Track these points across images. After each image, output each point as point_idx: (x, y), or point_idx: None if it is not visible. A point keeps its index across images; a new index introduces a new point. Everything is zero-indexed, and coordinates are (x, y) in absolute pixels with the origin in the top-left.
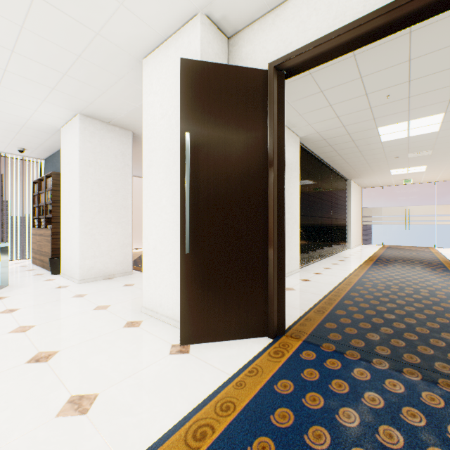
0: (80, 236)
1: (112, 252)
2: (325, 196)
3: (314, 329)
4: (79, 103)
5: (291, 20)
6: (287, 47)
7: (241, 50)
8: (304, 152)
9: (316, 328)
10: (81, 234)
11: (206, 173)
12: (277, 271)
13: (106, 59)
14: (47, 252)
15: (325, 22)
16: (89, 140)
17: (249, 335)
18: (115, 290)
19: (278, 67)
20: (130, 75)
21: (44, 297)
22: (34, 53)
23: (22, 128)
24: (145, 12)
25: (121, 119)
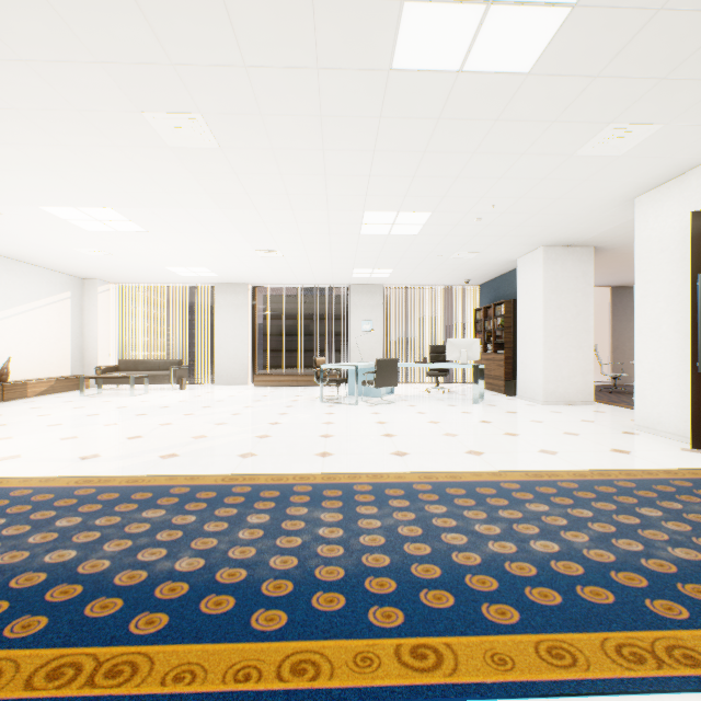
0: (543, 361)
1: (572, 378)
2: None
3: None
4: (548, 239)
5: None
6: None
7: None
8: None
9: None
10: (544, 359)
11: None
12: None
13: (594, 209)
14: (497, 375)
15: None
16: (551, 268)
17: None
18: (587, 413)
19: None
20: (614, 210)
21: (525, 409)
22: (533, 222)
23: (481, 266)
24: (649, 177)
25: (586, 240)
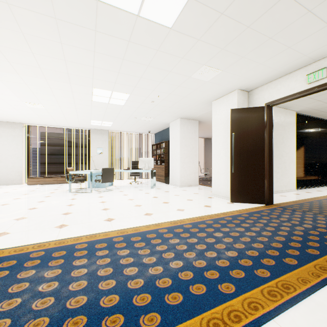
0: (180, 168)
1: (191, 175)
2: (326, 143)
3: (287, 205)
4: (182, 115)
5: (273, 88)
6: (272, 98)
7: (253, 97)
8: (301, 117)
9: (288, 205)
10: (180, 167)
11: (239, 146)
12: (268, 180)
13: (198, 104)
14: (162, 174)
15: (286, 91)
16: (183, 128)
17: (256, 203)
18: (196, 190)
19: (268, 105)
20: (205, 106)
21: (172, 189)
22: (176, 106)
23: (155, 124)
24: (217, 93)
25: (196, 117)
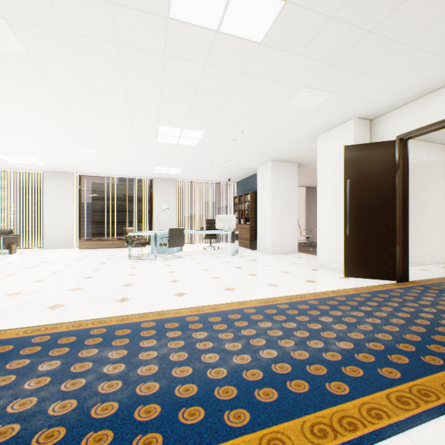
0: (271, 228)
1: (286, 239)
2: None
3: (431, 283)
4: (274, 156)
5: (410, 114)
6: (407, 128)
7: (378, 127)
8: None
9: (433, 283)
10: (272, 227)
11: (357, 197)
12: (401, 247)
13: (298, 140)
14: (246, 237)
15: (430, 117)
16: (275, 174)
17: (382, 278)
18: (294, 258)
19: (402, 138)
20: (307, 142)
21: (261, 258)
22: (266, 145)
23: (237, 170)
24: (324, 124)
25: (293, 158)
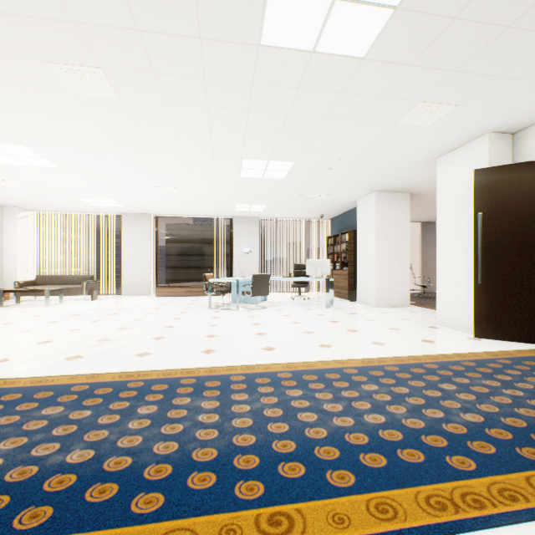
0: (375, 275)
1: (395, 288)
2: None
3: None
4: (379, 186)
5: None
6: None
7: (524, 143)
8: None
9: None
10: (376, 274)
11: (493, 235)
12: None
13: (410, 165)
14: (343, 286)
15: None
16: (380, 207)
17: (530, 342)
18: (405, 313)
19: None
20: (423, 167)
21: (362, 311)
22: (368, 173)
23: (332, 204)
24: (446, 143)
25: (404, 187)
